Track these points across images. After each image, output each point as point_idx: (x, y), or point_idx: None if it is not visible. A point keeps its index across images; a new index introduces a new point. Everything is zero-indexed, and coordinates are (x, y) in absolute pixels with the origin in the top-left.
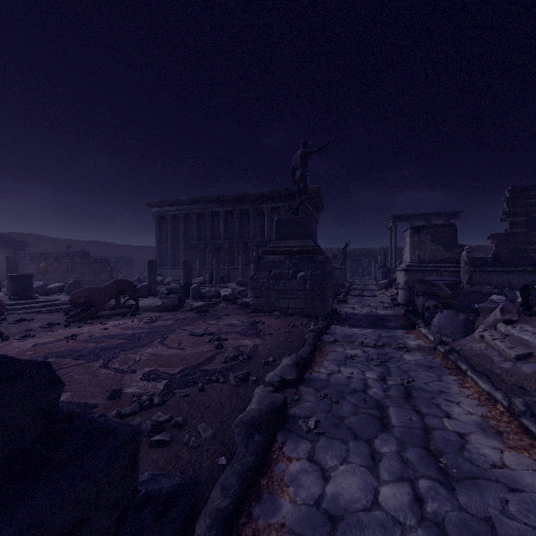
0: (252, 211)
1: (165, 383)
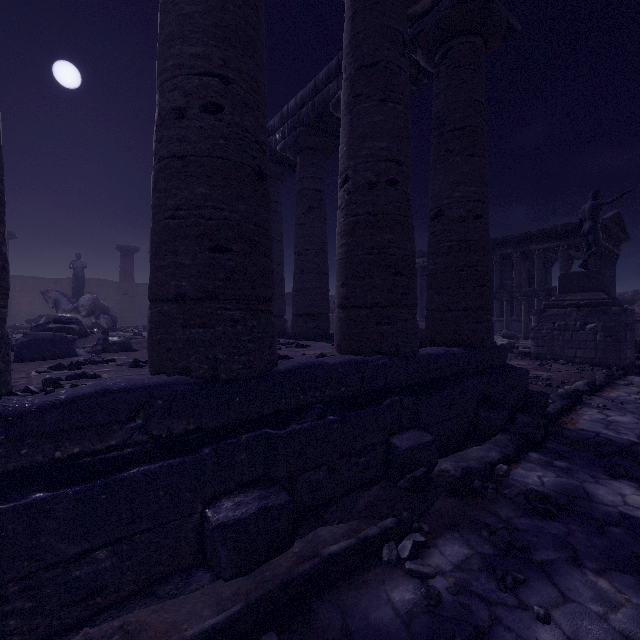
0: (516, 255)
1: None
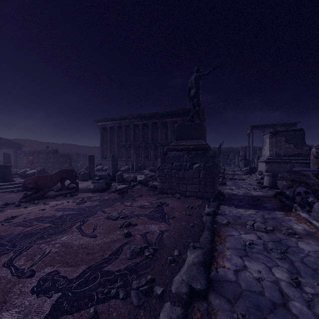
0: (159, 123)
1: (55, 299)
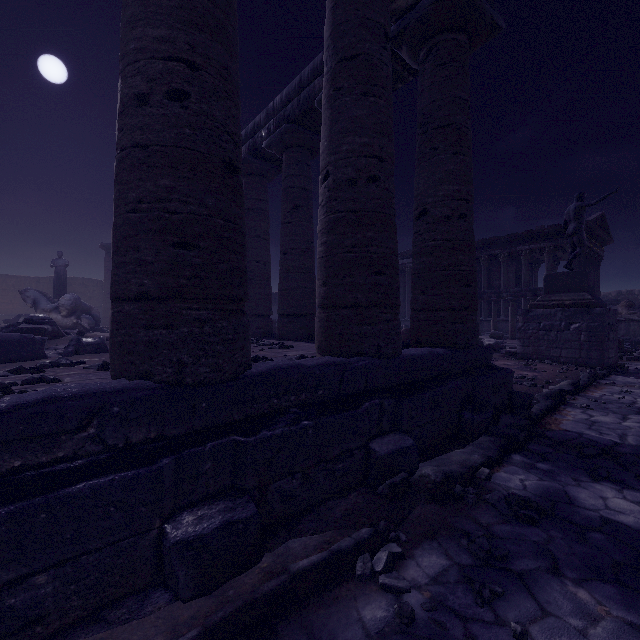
0: (503, 256)
1: None
